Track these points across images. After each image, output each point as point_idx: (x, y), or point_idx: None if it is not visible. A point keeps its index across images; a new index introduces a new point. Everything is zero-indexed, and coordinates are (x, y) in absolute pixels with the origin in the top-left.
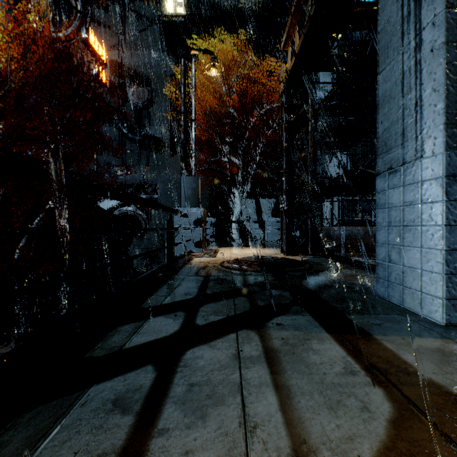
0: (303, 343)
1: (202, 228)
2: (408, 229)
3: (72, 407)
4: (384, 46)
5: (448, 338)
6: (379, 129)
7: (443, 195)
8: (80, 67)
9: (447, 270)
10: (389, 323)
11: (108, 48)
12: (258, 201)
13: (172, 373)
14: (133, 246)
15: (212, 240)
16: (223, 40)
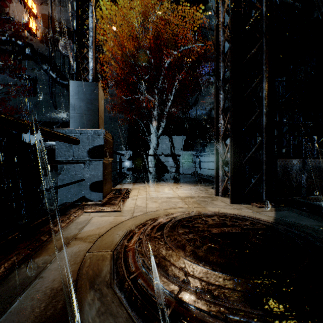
0: None
1: (102, 161)
2: None
3: None
4: None
5: None
6: None
7: None
8: (12, 17)
9: None
10: None
11: (39, 3)
12: (171, 137)
13: None
14: (47, 180)
15: (129, 173)
16: (140, 3)
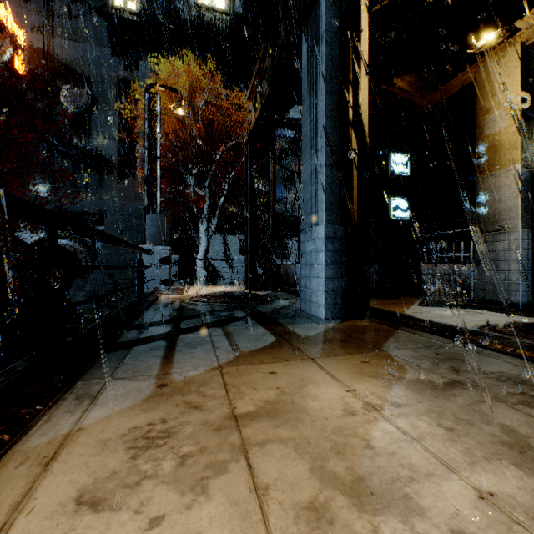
0: (246, 329)
1: (168, 266)
2: (312, 267)
3: (130, 351)
4: (304, 149)
5: (321, 323)
6: (302, 201)
7: (323, 248)
8: None
9: (325, 289)
10: (297, 320)
11: (27, 29)
12: (226, 237)
13: (175, 341)
14: (75, 288)
15: (175, 279)
16: (185, 52)
